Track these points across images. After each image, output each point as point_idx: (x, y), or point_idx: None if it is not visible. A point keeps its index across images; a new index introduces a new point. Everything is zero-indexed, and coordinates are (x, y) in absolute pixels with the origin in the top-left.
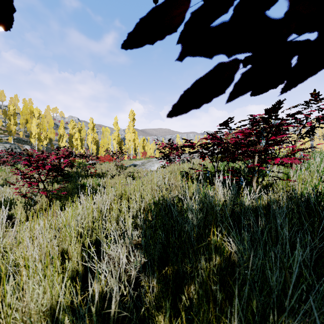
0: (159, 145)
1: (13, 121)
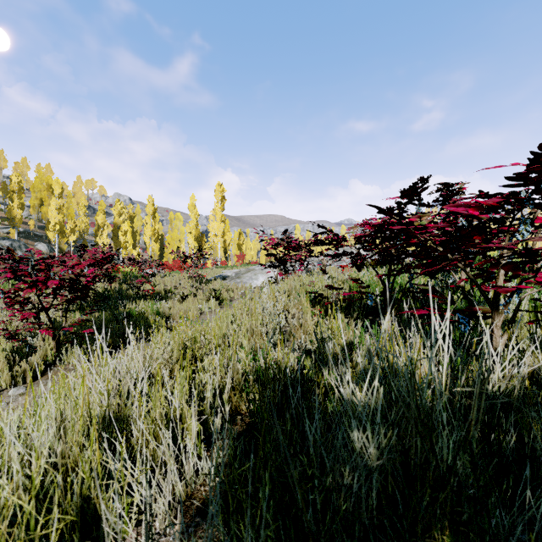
0: (266, 242)
1: (17, 202)
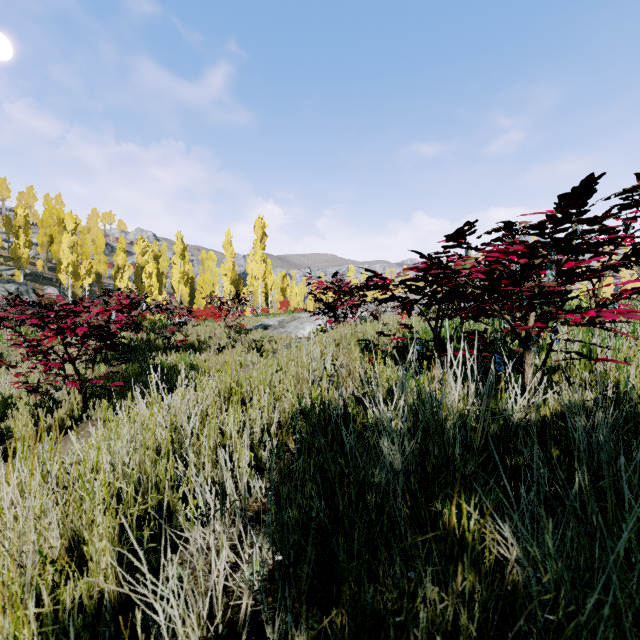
0: (313, 286)
1: (24, 239)
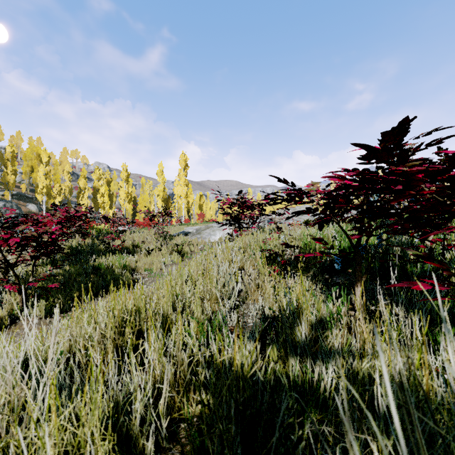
0: (222, 202)
1: (11, 169)
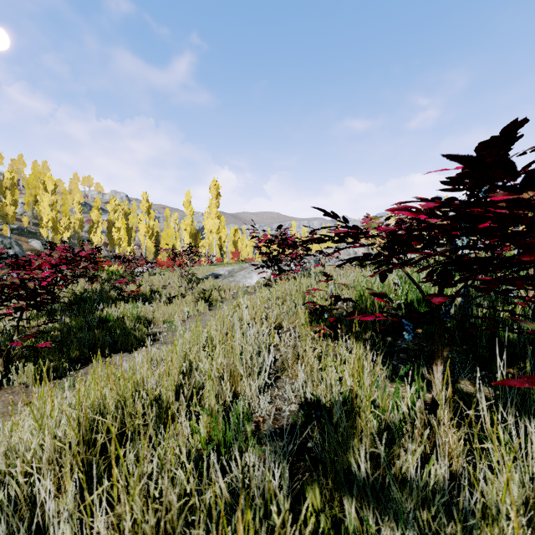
0: (257, 239)
1: (10, 199)
